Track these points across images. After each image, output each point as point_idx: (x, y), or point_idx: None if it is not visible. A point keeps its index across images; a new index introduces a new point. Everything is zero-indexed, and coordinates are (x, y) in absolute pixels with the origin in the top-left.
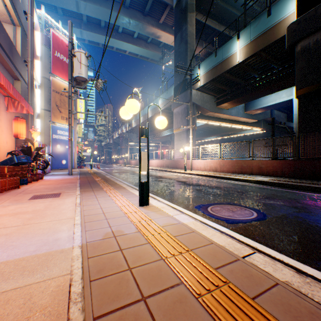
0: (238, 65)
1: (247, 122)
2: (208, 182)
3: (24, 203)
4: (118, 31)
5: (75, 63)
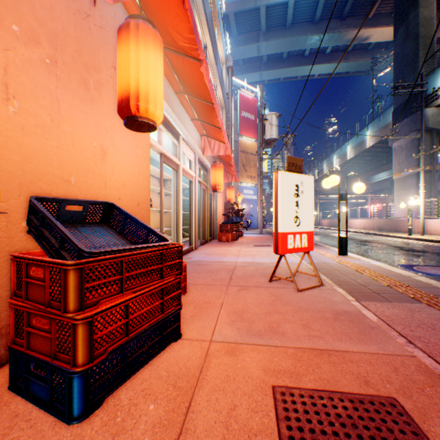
0: None
1: None
2: None
3: (254, 247)
4: (303, 55)
5: (266, 127)
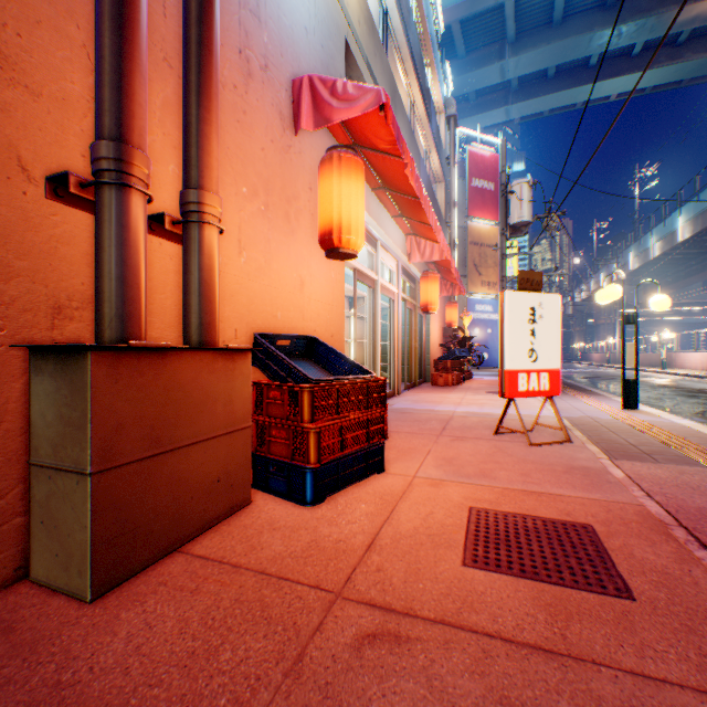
0: None
1: None
2: None
3: (485, 395)
4: (587, 66)
5: (511, 204)
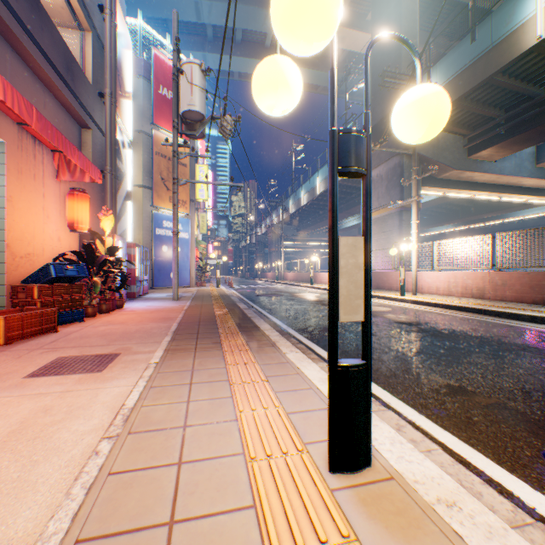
0: (537, 48)
1: (539, 187)
2: (481, 327)
3: None
4: (264, 45)
5: (182, 87)
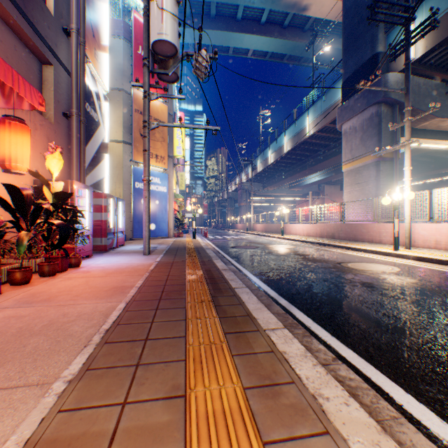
0: None
1: None
2: None
3: None
4: (236, 18)
5: (152, 15)
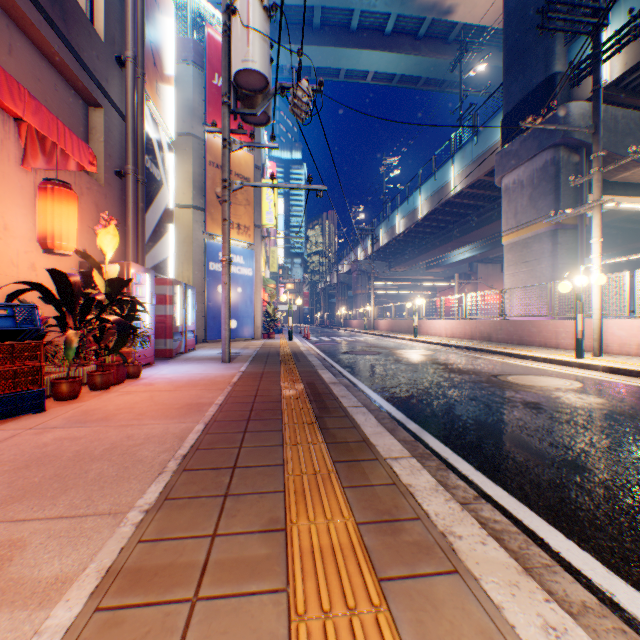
0: None
1: None
2: None
3: None
4: (350, 28)
5: (234, 36)
